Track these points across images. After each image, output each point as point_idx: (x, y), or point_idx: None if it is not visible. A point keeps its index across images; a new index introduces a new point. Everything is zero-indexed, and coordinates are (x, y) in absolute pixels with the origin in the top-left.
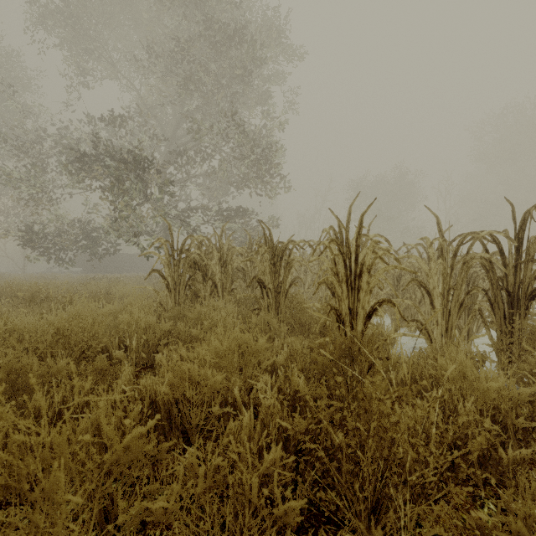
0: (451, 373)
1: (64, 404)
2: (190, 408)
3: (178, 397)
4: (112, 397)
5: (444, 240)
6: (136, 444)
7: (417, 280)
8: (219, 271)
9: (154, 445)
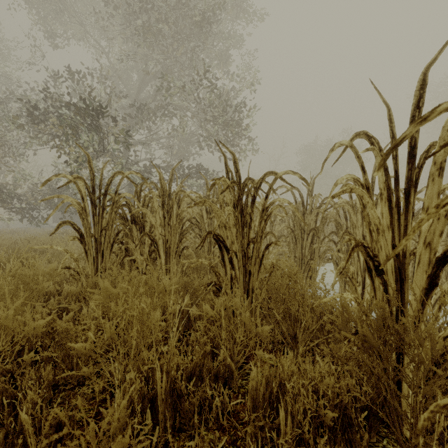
0: None
1: None
2: None
3: None
4: None
5: None
6: None
7: None
8: (160, 224)
9: None
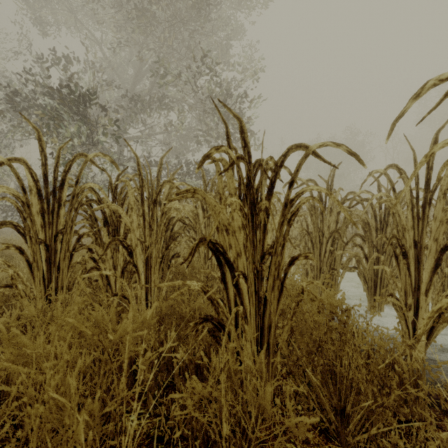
0: None
1: None
2: None
3: None
4: None
5: None
6: None
7: None
8: (137, 225)
9: None
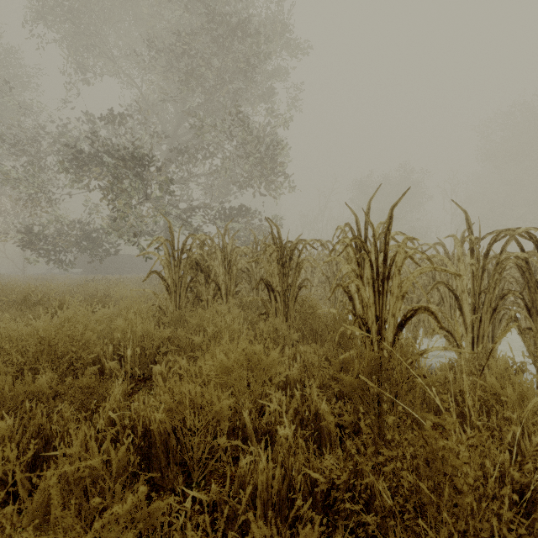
0: (511, 398)
1: (39, 432)
2: (191, 438)
3: (177, 424)
4: (72, 467)
5: (476, 238)
6: (109, 533)
7: (443, 282)
8: (222, 273)
9: (143, 506)
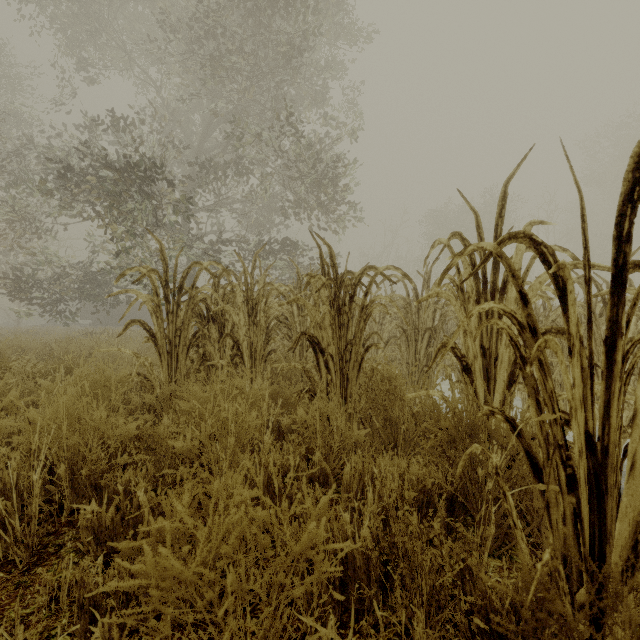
0: None
1: None
2: None
3: None
4: None
5: None
6: None
7: None
8: (244, 323)
9: None
